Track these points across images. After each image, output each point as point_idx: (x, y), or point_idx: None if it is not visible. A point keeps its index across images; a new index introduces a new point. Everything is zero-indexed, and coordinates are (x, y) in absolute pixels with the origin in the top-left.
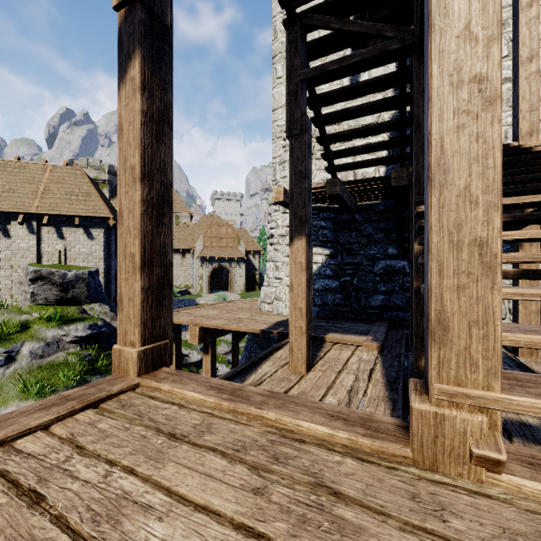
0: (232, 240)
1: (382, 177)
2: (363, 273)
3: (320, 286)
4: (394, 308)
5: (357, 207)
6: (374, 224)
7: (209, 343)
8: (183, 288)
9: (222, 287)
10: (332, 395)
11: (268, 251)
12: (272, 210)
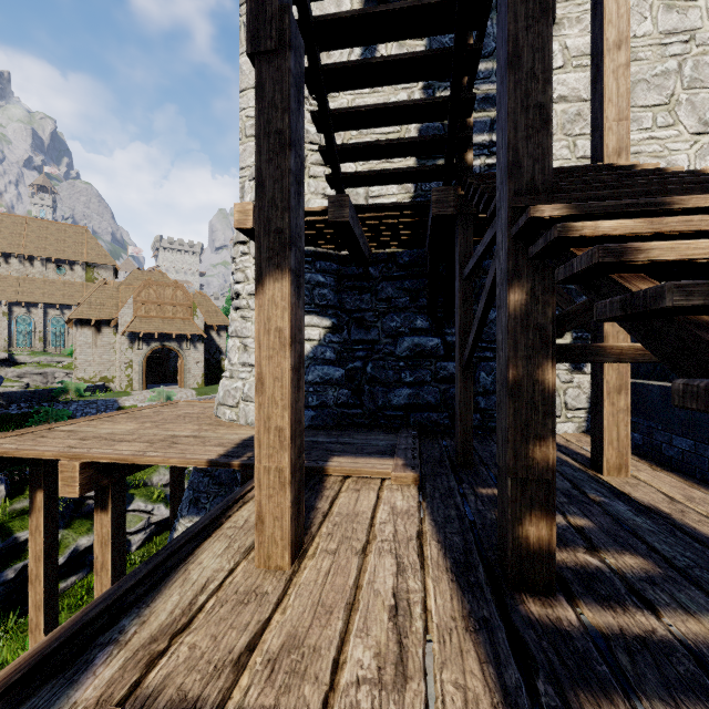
0: (184, 308)
1: (415, 202)
2: (381, 356)
3: (317, 377)
4: (424, 407)
5: (371, 256)
6: (397, 282)
7: (107, 489)
8: (97, 382)
9: (168, 380)
10: (352, 637)
11: (231, 320)
12: (238, 252)
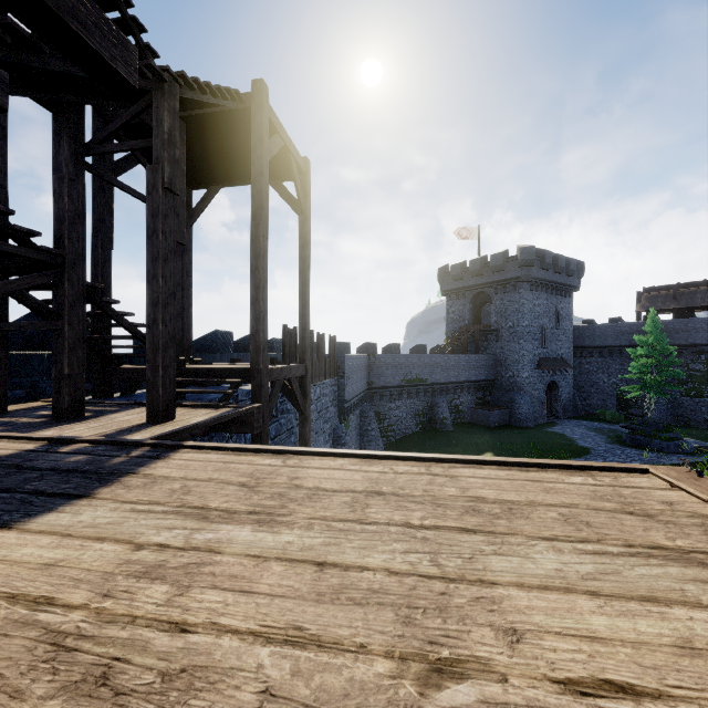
0: None
1: None
2: None
3: None
4: None
5: None
6: None
7: None
8: None
9: None
10: None
11: None
12: None
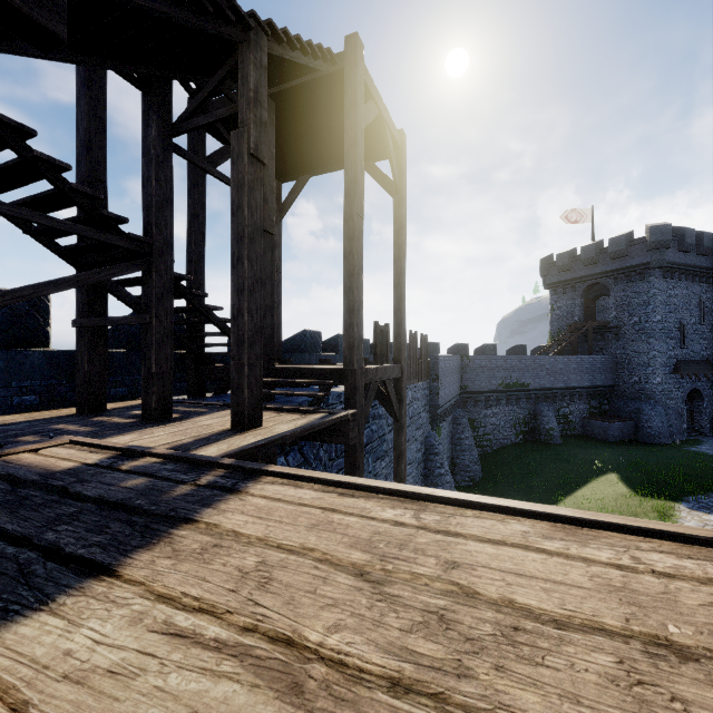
0: None
1: None
2: None
3: None
4: None
5: None
6: None
7: None
8: None
9: None
10: None
11: None
12: None
